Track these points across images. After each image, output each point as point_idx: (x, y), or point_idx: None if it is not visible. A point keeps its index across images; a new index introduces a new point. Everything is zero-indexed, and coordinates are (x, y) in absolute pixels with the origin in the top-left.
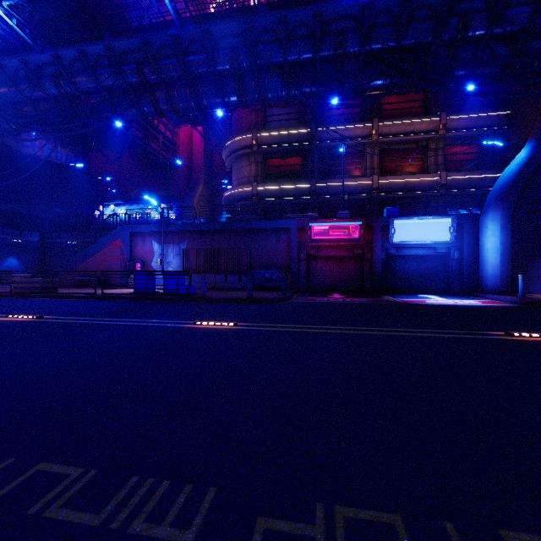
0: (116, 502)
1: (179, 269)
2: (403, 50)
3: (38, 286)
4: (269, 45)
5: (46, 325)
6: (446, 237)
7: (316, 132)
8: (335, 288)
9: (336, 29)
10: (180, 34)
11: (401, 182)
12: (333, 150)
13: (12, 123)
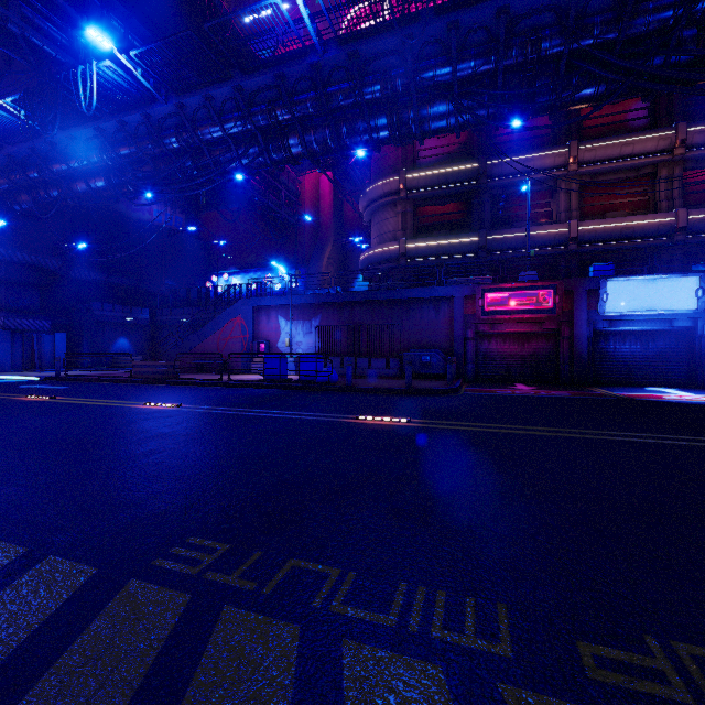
0: (398, 606)
1: (310, 351)
2: (627, 42)
3: (160, 370)
4: (433, 60)
5: (191, 415)
6: (691, 305)
7: (486, 166)
8: (516, 377)
9: (526, 26)
10: (321, 61)
11: (614, 227)
12: (510, 188)
13: (130, 186)
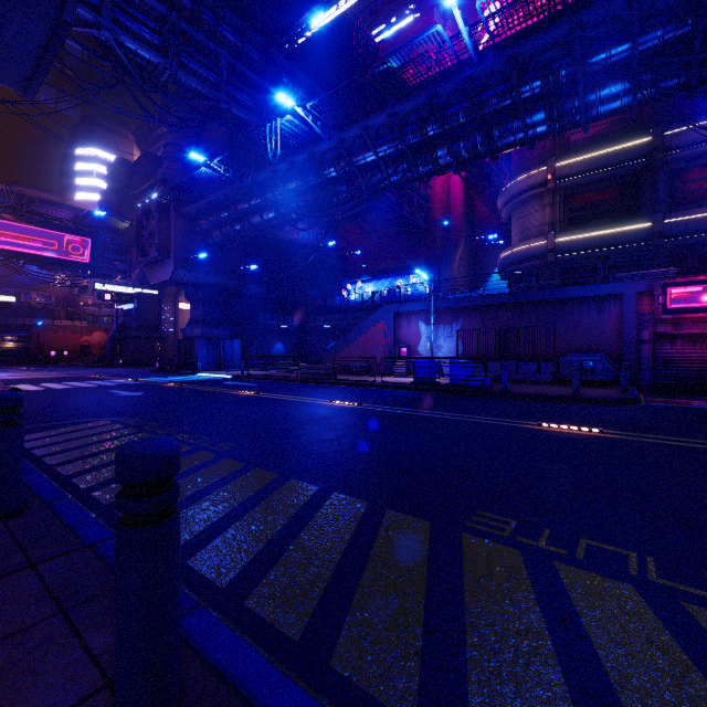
0: None
1: (451, 354)
2: None
3: (322, 372)
4: (606, 40)
5: (377, 413)
6: None
7: (663, 138)
8: None
9: None
10: (476, 72)
11: None
12: (697, 159)
13: (293, 215)
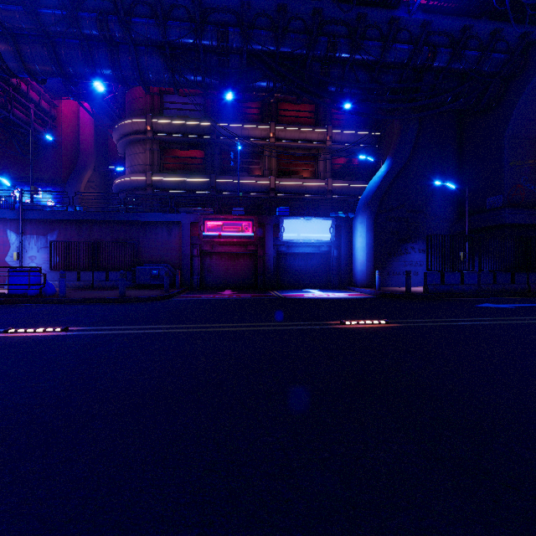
0: None
1: (46, 265)
2: (284, 57)
3: None
4: (145, 19)
5: None
6: (327, 237)
7: (216, 126)
8: (230, 285)
9: (218, 20)
10: None
11: (295, 184)
12: (234, 147)
13: None
